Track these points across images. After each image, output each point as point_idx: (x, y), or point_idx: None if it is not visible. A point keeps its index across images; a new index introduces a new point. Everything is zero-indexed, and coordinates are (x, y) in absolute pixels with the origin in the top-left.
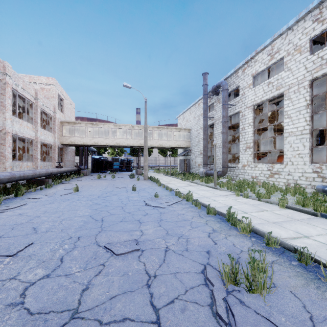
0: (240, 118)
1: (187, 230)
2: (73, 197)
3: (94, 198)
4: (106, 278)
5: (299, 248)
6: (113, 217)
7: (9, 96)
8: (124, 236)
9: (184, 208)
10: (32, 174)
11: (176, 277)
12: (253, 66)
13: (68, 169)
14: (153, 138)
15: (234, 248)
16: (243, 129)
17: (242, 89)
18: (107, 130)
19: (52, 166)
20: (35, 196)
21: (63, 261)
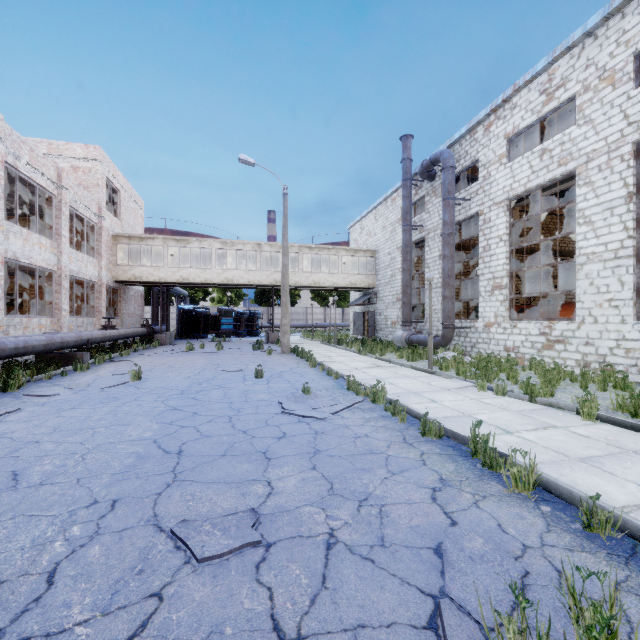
0: (480, 226)
1: (380, 480)
2: (126, 394)
3: (172, 395)
4: None
5: None
6: (206, 445)
7: None
8: (227, 499)
9: (369, 421)
10: (46, 343)
11: None
12: (509, 117)
13: (127, 333)
14: (301, 269)
15: (503, 538)
16: (488, 248)
17: (484, 167)
18: (207, 253)
19: (96, 326)
20: (45, 392)
21: (54, 583)
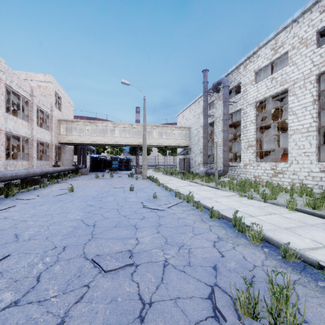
0: (241, 115)
1: (189, 237)
2: (66, 198)
3: (89, 199)
4: (89, 306)
5: (324, 263)
6: (107, 222)
7: (2, 93)
8: (117, 246)
9: (185, 211)
10: (26, 173)
11: (177, 305)
12: (256, 61)
13: (65, 168)
14: (152, 137)
15: (245, 262)
16: (245, 126)
17: (244, 86)
18: (105, 129)
19: (49, 165)
20: (26, 197)
21: (40, 281)
